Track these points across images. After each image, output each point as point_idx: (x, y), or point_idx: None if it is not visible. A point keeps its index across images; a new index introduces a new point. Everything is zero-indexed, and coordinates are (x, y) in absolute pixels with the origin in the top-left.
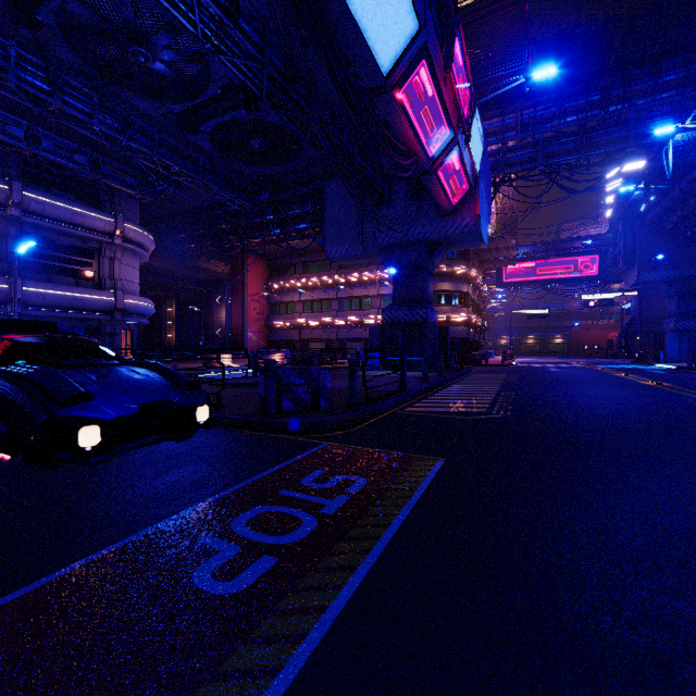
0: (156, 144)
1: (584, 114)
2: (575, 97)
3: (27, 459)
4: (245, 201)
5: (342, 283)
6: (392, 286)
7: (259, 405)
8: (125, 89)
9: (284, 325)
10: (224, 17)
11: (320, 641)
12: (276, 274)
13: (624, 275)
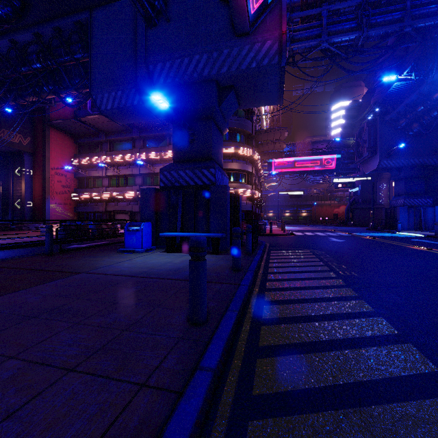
0: None
1: None
2: None
3: None
4: None
5: (144, 160)
6: None
7: None
8: None
9: (90, 198)
10: None
11: None
12: (85, 151)
13: (364, 164)
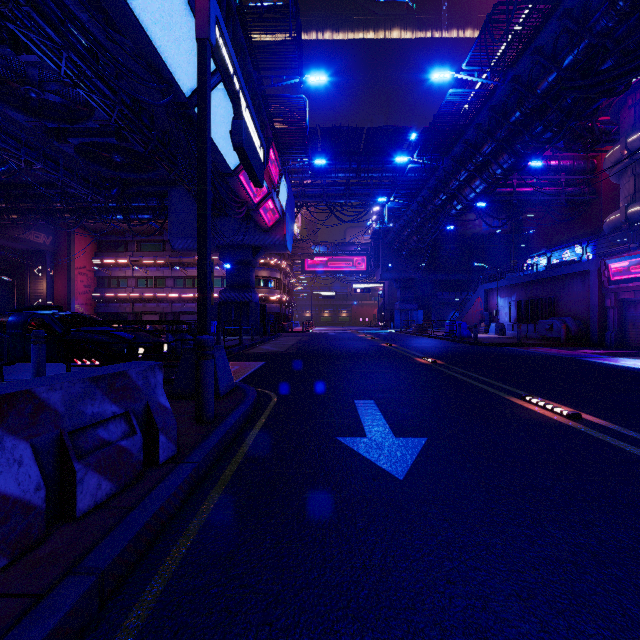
0: (23, 145)
1: (348, 174)
2: (344, 162)
3: (113, 362)
4: (98, 196)
5: (176, 263)
6: (222, 270)
7: (170, 350)
8: (2, 102)
9: (115, 298)
10: (133, 118)
11: (243, 378)
12: (106, 249)
13: (376, 273)
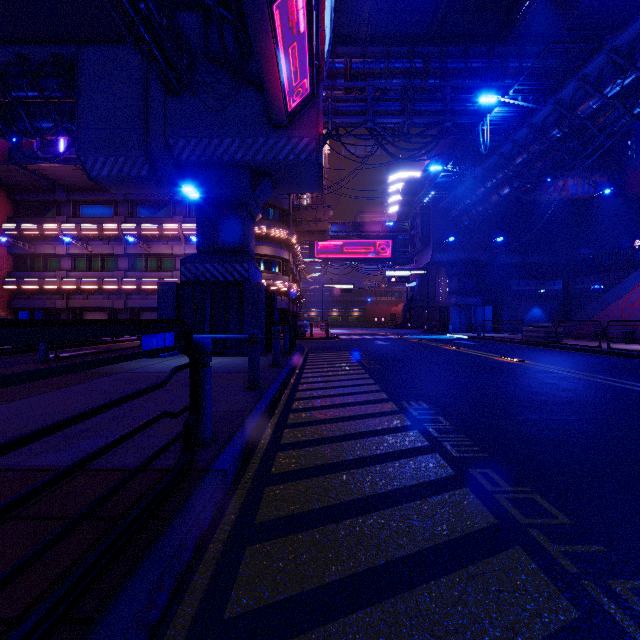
0: None
1: (408, 79)
2: (401, 59)
3: None
4: None
5: (133, 235)
6: None
7: None
8: None
9: (39, 287)
10: None
11: None
12: (27, 214)
13: (418, 256)
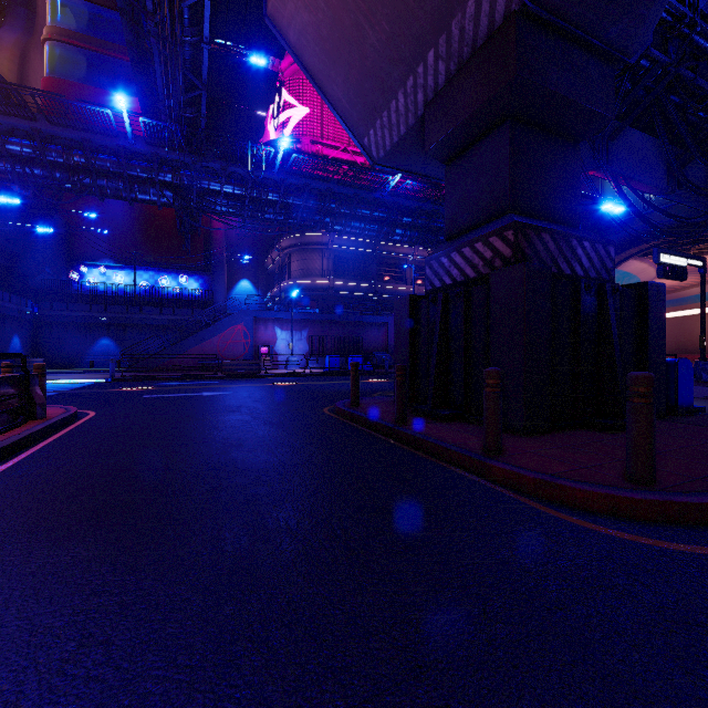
0: None
1: None
2: None
3: None
4: None
5: None
6: None
7: None
8: None
9: None
10: None
11: None
12: None
13: None
